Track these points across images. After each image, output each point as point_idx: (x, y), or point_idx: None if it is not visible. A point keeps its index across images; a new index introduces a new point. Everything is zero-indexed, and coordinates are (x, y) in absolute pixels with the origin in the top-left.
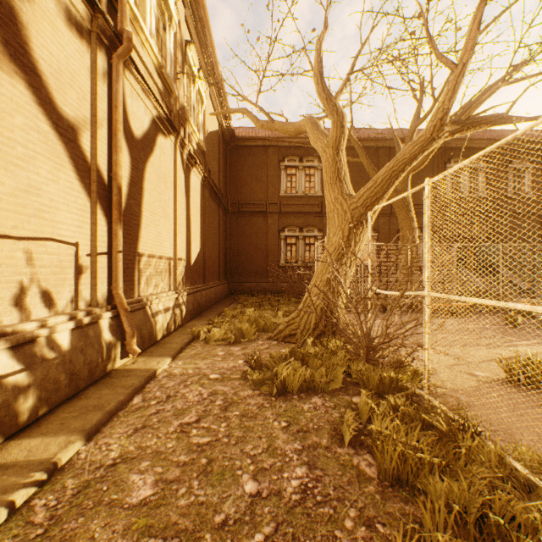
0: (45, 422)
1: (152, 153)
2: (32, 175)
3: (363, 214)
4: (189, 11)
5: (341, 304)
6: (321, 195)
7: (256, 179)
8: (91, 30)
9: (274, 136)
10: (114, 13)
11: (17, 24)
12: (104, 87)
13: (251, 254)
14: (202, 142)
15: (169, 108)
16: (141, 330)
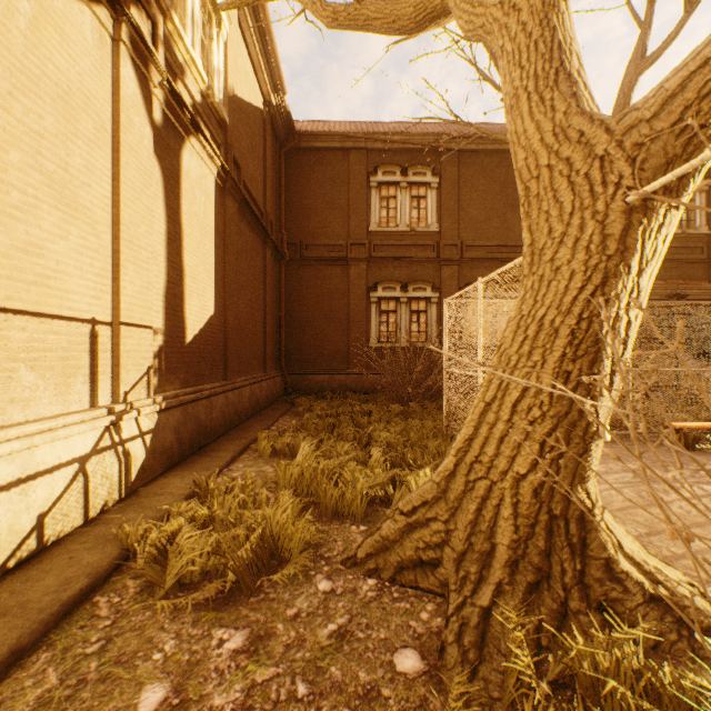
0: None
1: None
2: None
3: (677, 160)
4: None
5: (595, 468)
6: (437, 230)
7: (329, 203)
8: None
9: (360, 131)
10: None
11: None
12: None
13: (322, 328)
14: (220, 102)
15: None
16: None
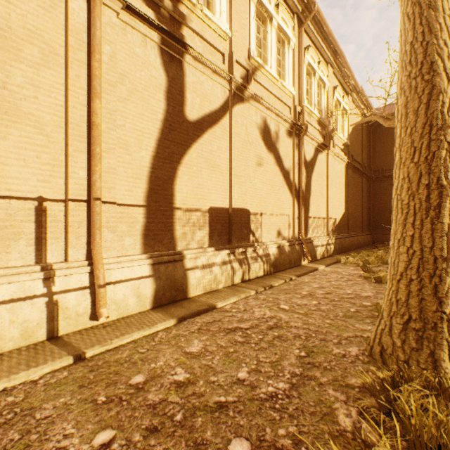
0: (285, 271)
1: (315, 165)
2: (279, 194)
3: None
4: (335, 69)
5: None
6: None
7: None
8: (292, 131)
9: None
10: (300, 117)
11: (276, 150)
12: (297, 151)
13: None
14: (346, 139)
15: (323, 135)
16: (310, 252)
